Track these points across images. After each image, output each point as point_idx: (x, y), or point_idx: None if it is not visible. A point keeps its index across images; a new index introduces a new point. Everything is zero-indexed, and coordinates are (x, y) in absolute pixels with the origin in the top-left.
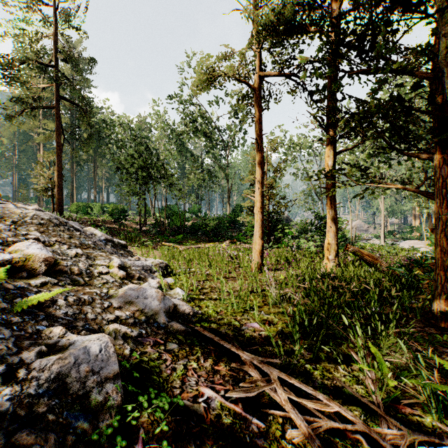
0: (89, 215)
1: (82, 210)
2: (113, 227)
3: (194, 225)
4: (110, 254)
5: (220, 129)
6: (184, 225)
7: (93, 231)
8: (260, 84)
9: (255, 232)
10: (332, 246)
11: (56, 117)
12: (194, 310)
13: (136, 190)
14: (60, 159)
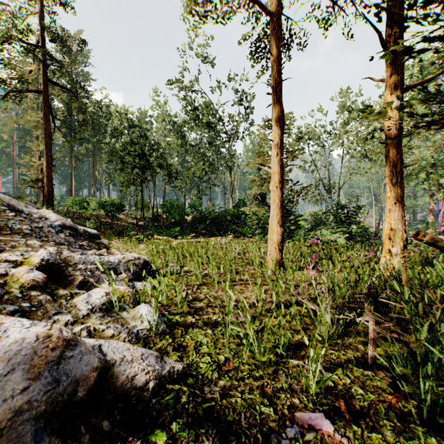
0: (85, 209)
1: (78, 205)
2: (106, 221)
3: (195, 220)
4: (54, 244)
5: (222, 119)
6: (183, 219)
7: (46, 214)
8: (279, 8)
9: (271, 217)
10: (397, 233)
11: (45, 103)
12: (161, 370)
13: (131, 180)
14: (50, 148)
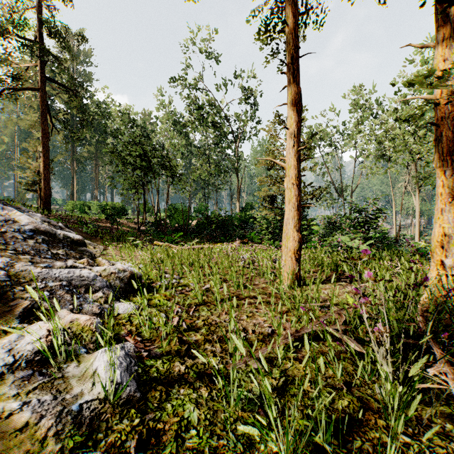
0: (85, 214)
1: (79, 209)
2: (106, 226)
3: (200, 224)
4: (13, 254)
5: (229, 119)
6: (187, 224)
7: (18, 216)
8: None
9: (286, 220)
10: (452, 240)
11: (42, 101)
12: None
13: (132, 183)
14: (47, 148)
